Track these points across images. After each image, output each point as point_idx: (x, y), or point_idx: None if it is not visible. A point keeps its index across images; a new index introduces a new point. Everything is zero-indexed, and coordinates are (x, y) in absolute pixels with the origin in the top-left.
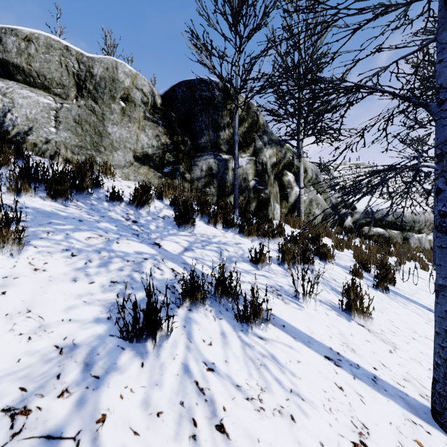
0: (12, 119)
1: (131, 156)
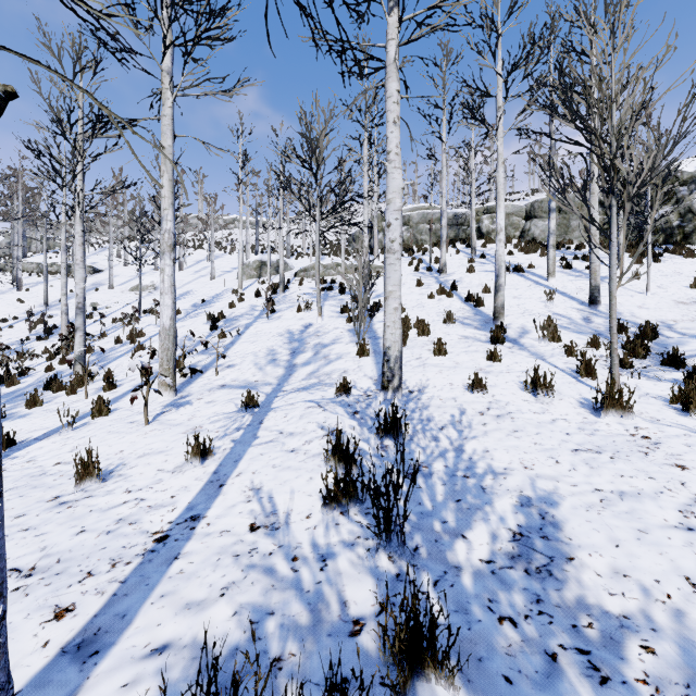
0: (536, 233)
1: (582, 232)
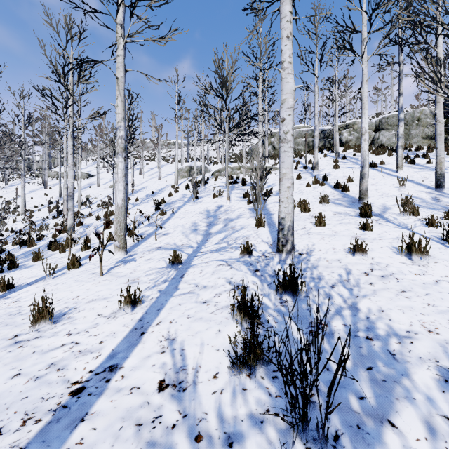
0: (384, 140)
1: (420, 138)
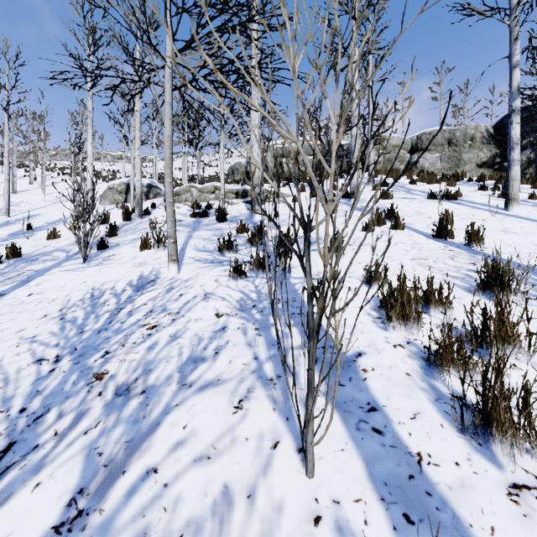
0: (425, 165)
1: (474, 165)
